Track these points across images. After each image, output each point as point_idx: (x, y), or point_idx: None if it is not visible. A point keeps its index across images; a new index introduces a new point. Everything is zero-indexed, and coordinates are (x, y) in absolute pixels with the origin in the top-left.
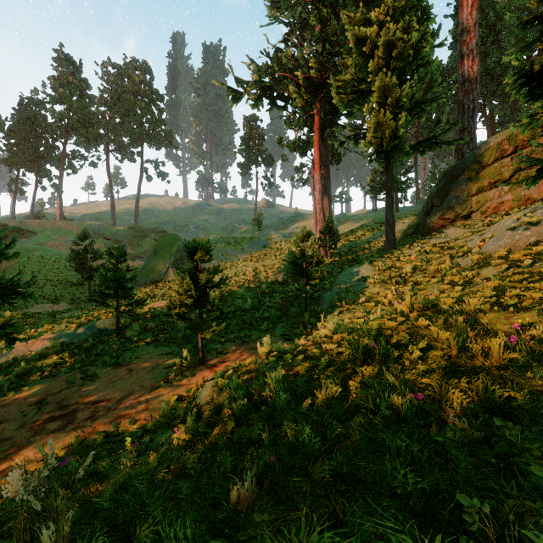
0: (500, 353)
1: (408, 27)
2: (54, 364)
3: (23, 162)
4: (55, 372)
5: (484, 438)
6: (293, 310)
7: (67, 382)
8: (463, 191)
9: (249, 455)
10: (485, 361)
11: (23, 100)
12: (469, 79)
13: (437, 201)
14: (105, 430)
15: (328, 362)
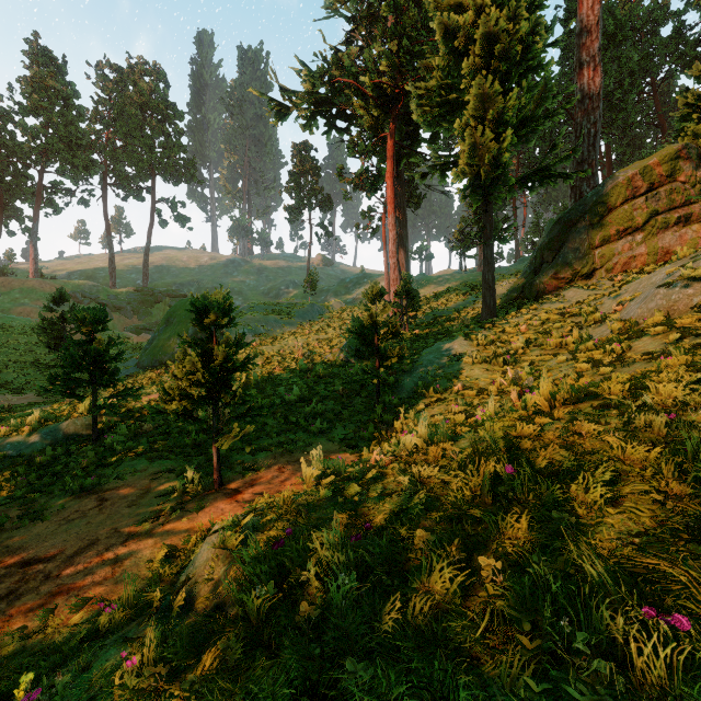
0: None
1: (515, 15)
2: None
3: None
4: None
5: None
6: (358, 402)
7: None
8: (583, 241)
9: None
10: None
11: None
12: (590, 95)
13: (548, 255)
14: (25, 623)
15: (426, 500)
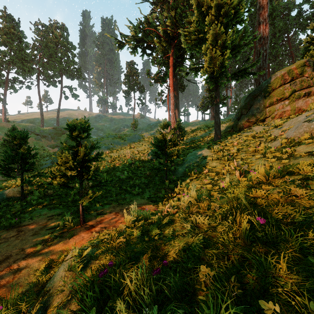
0: None
1: None
2: None
3: None
4: None
5: None
6: (157, 179)
7: None
8: (261, 104)
9: None
10: None
11: None
12: (263, 37)
13: (244, 111)
14: None
15: (202, 239)
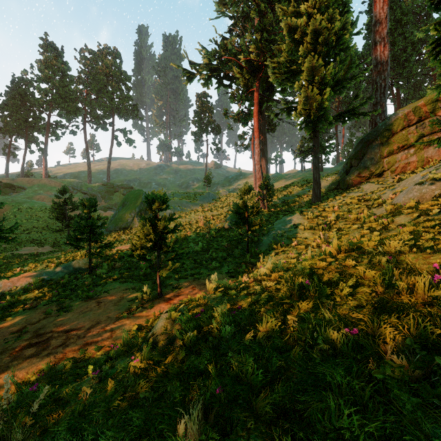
0: (425, 290)
1: (332, 18)
2: (35, 297)
3: (15, 130)
4: (35, 305)
5: (422, 375)
6: (236, 252)
7: (45, 313)
8: (376, 154)
9: (197, 385)
10: (411, 298)
11: (15, 79)
12: (381, 62)
13: (355, 162)
14: (74, 356)
15: (268, 297)
